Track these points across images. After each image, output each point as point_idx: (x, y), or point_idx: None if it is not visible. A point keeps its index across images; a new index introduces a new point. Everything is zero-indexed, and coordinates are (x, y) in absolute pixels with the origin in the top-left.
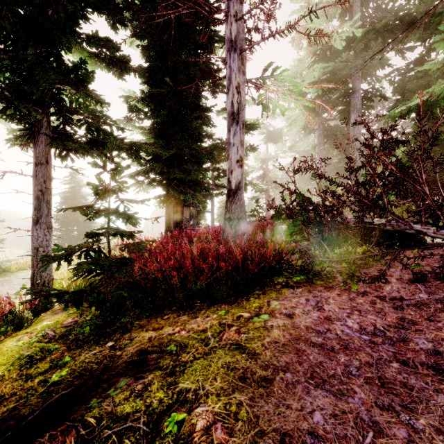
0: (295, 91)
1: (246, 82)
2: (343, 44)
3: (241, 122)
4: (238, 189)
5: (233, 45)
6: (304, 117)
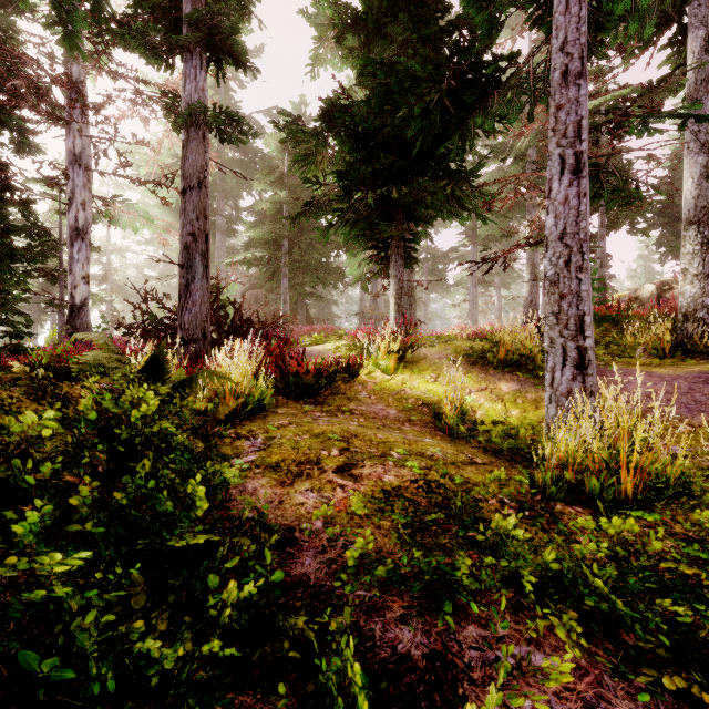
0: (148, 219)
1: (92, 196)
2: None
3: (87, 239)
4: (84, 305)
5: (78, 160)
6: (167, 217)
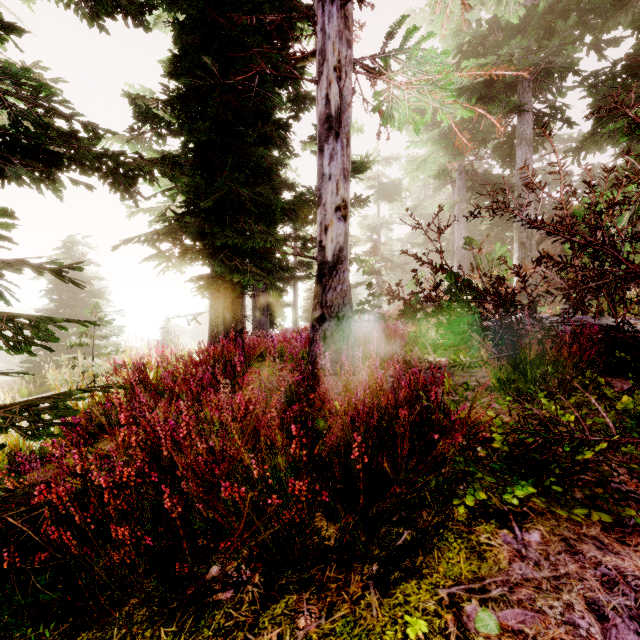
0: (442, 85)
1: (353, 67)
2: (520, 13)
3: (343, 134)
4: (338, 261)
5: None
6: (439, 157)
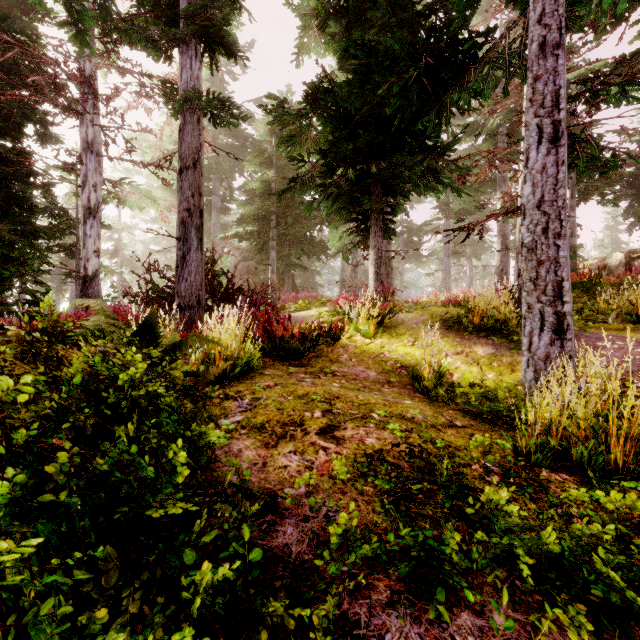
0: (151, 199)
1: (103, 179)
2: None
3: (98, 217)
4: (95, 276)
5: (90, 147)
6: (169, 198)
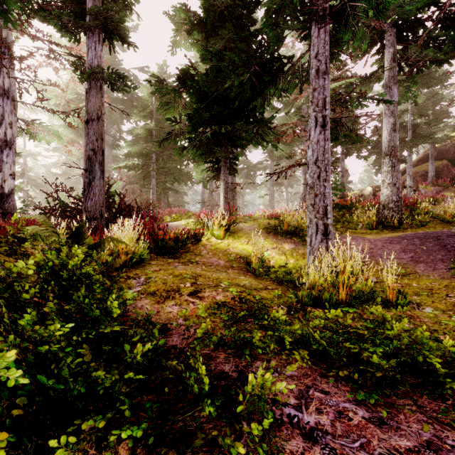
0: (58, 136)
1: (17, 119)
2: None
3: (13, 148)
4: (11, 193)
5: (6, 93)
6: (69, 134)
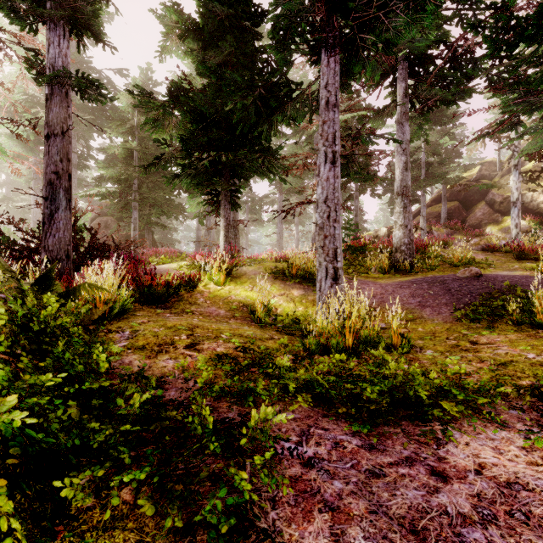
0: (0, 150)
1: None
2: None
3: None
4: None
5: None
6: (14, 146)
